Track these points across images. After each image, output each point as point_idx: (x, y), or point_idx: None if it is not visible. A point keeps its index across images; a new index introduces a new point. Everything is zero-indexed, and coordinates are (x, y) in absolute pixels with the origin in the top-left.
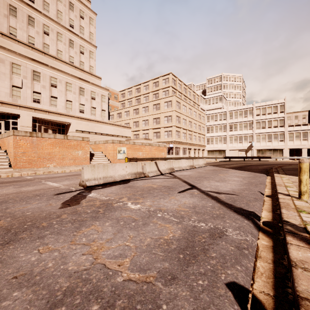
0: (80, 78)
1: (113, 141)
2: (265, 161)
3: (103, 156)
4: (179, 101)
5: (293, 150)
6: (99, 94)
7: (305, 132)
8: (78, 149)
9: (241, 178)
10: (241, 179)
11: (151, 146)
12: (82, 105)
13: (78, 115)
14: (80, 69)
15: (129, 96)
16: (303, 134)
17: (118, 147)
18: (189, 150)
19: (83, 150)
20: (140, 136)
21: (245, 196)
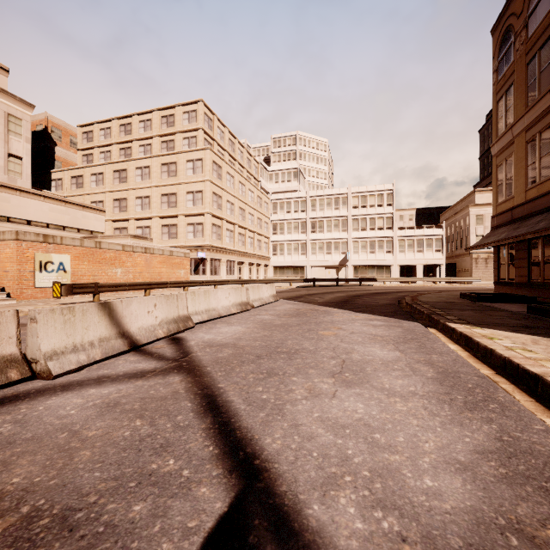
0: None
1: (19, 234)
2: (369, 285)
3: None
4: (219, 164)
5: (403, 268)
6: None
7: (420, 240)
8: None
9: (390, 344)
10: (402, 356)
11: (151, 254)
12: None
13: None
14: None
15: (103, 140)
16: (418, 243)
17: (39, 252)
18: (239, 265)
19: None
20: (131, 232)
21: None
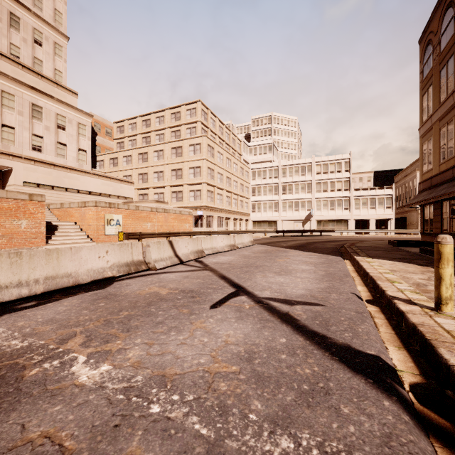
0: (33, 88)
1: (97, 203)
2: (328, 235)
3: (77, 230)
4: (212, 146)
5: (359, 222)
6: (72, 120)
7: (373, 199)
8: (20, 216)
9: (312, 264)
10: (314, 268)
11: (168, 213)
12: (37, 138)
13: (28, 155)
14: (34, 70)
15: (131, 132)
16: (371, 201)
17: (107, 213)
18: (226, 220)
19: (31, 219)
20: (150, 197)
21: (338, 309)
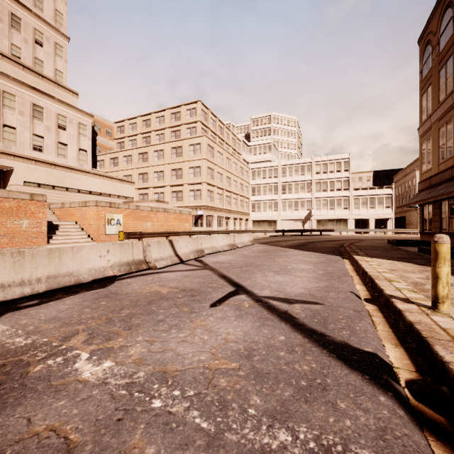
0: (34, 88)
1: (97, 202)
2: (328, 235)
3: (78, 230)
4: (212, 146)
5: (358, 221)
6: (73, 120)
7: (372, 198)
8: (21, 216)
9: (311, 264)
10: (313, 268)
11: (168, 213)
12: (38, 138)
13: (29, 155)
14: (35, 71)
15: (131, 132)
16: (371, 201)
17: (107, 213)
18: (226, 220)
19: (33, 219)
20: (150, 197)
21: (337, 307)
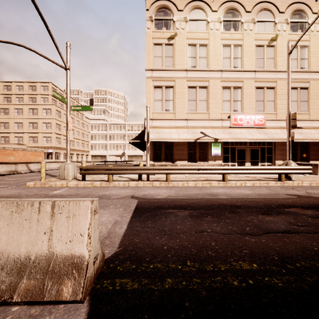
0: None
1: None
2: (130, 163)
3: None
4: (60, 111)
5: None
6: None
7: None
8: None
9: None
10: None
11: (26, 151)
12: None
13: None
14: None
15: None
16: None
17: None
18: (71, 155)
19: None
20: (11, 139)
21: None
